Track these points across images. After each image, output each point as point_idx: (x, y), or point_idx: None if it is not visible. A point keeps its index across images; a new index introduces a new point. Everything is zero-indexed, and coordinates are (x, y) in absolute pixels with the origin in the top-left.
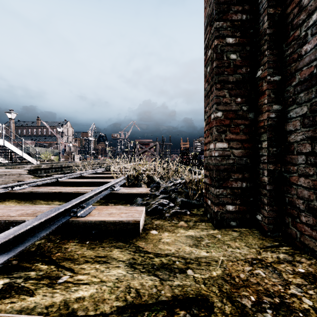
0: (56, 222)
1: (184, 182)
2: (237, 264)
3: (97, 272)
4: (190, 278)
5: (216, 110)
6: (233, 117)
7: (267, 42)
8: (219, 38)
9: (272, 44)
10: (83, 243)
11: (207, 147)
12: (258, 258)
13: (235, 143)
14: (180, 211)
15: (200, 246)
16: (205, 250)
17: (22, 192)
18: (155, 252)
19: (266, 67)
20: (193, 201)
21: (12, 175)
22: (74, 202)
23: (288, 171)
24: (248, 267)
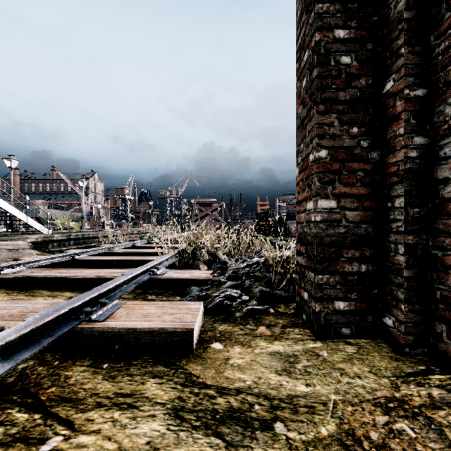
0: (53, 331)
1: (265, 261)
2: (362, 409)
3: (115, 427)
4: (281, 442)
5: (318, 146)
6: (345, 158)
7: (404, 33)
8: (323, 31)
9: (412, 37)
10: (98, 368)
11: (301, 207)
12: (397, 398)
13: (349, 200)
14: (258, 309)
15: (294, 373)
16: (304, 382)
17: (15, 278)
18: (218, 386)
19: (402, 74)
20: (278, 291)
21: (6, 250)
22: (88, 295)
23: (441, 247)
24: (382, 417)
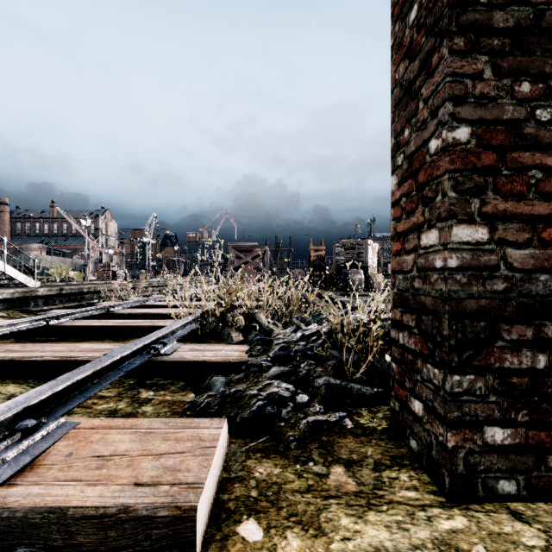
0: None
1: (329, 330)
2: None
3: None
4: None
5: (453, 119)
6: (505, 144)
7: None
8: None
9: None
10: None
11: (406, 243)
12: None
13: (513, 227)
14: (325, 422)
15: None
16: None
17: None
18: None
19: None
20: (356, 385)
21: None
22: None
23: None
24: None
